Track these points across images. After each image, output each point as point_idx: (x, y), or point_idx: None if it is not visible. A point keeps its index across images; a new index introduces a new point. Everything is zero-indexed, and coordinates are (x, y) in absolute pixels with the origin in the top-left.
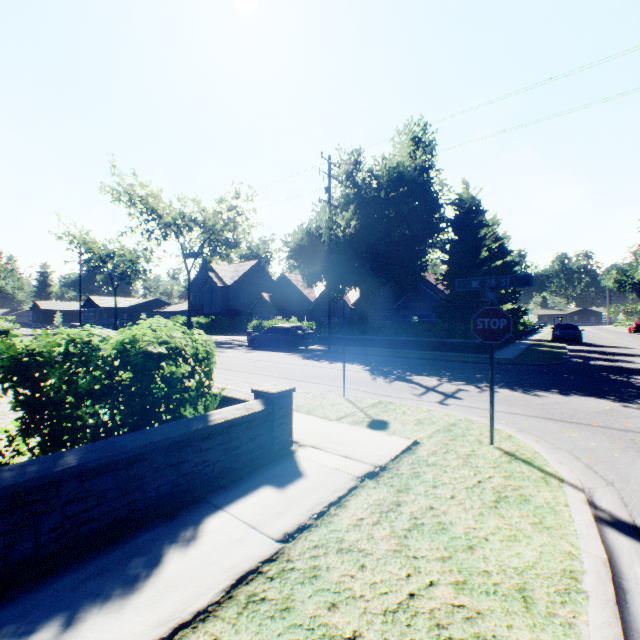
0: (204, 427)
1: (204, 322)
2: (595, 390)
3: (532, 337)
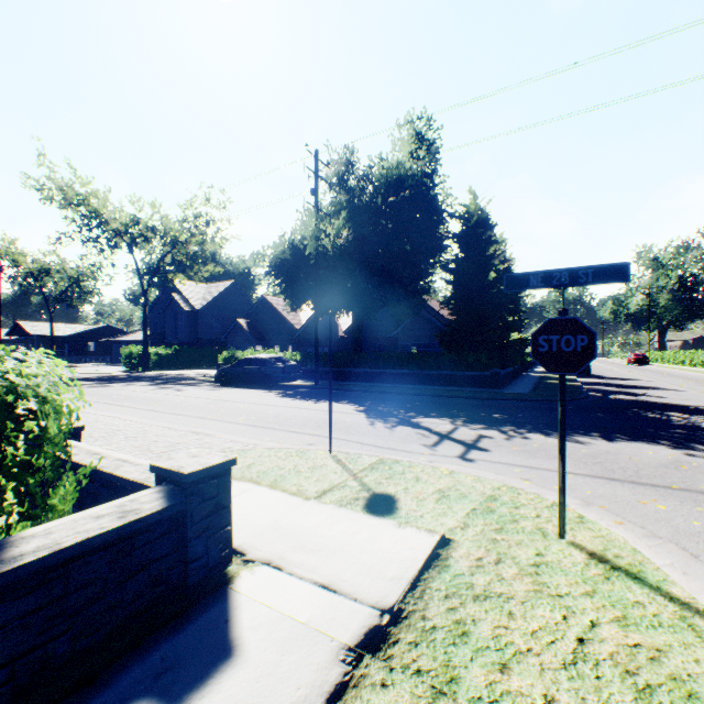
0: None
1: (165, 353)
2: (640, 432)
3: (537, 369)
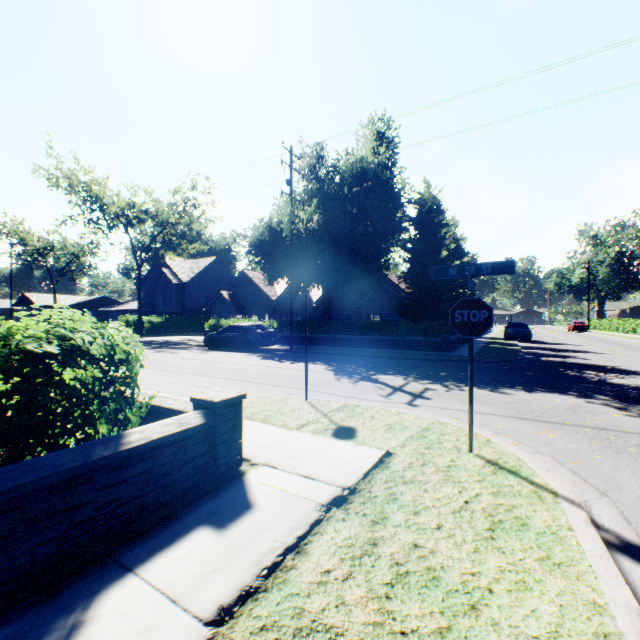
0: (113, 453)
1: (157, 321)
2: (556, 386)
3: (486, 335)
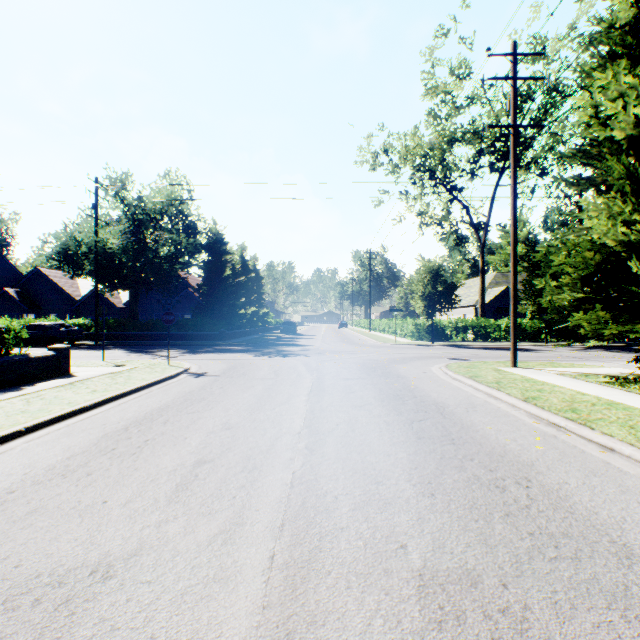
0: (29, 358)
1: None
2: (250, 351)
3: (275, 331)
